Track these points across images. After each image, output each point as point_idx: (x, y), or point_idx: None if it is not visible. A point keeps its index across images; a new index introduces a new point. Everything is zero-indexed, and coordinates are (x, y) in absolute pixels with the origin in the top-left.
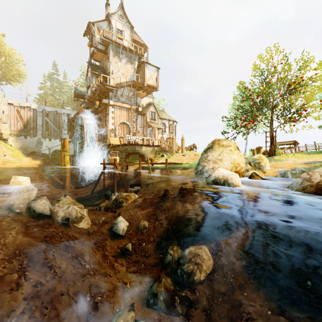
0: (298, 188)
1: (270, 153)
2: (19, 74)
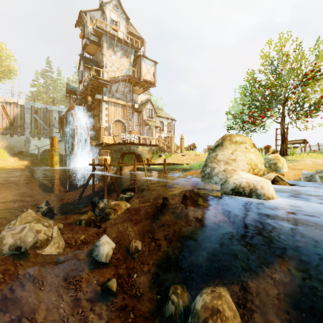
0: None
1: (282, 152)
2: (10, 70)
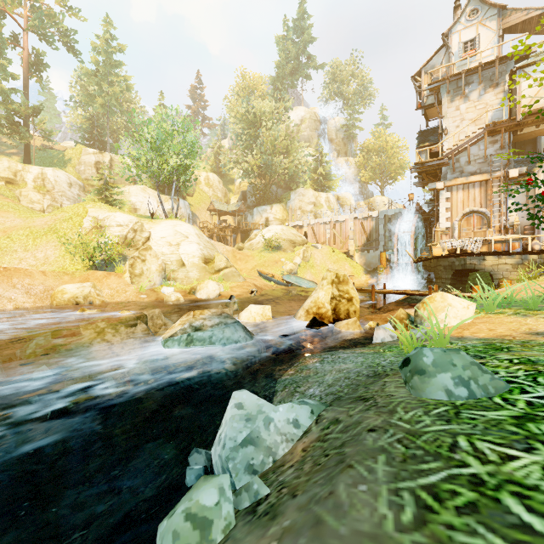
0: None
1: None
2: (401, 165)
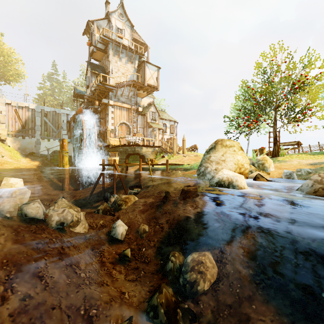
0: (308, 191)
1: (274, 153)
2: (18, 74)
